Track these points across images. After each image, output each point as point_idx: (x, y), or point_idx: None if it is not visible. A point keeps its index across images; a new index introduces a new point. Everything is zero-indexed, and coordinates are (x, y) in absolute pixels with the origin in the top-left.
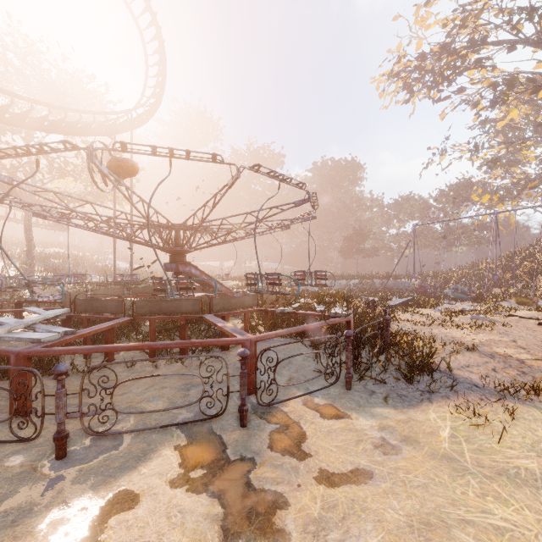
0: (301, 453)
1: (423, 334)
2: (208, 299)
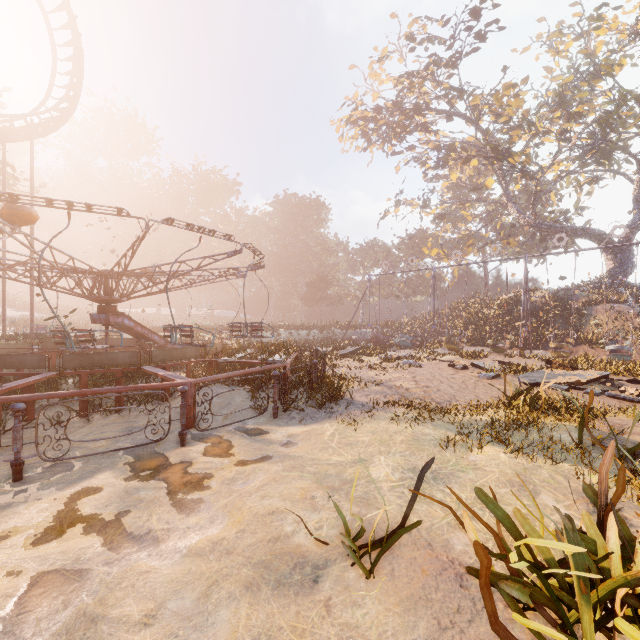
0: (227, 455)
1: (350, 376)
2: (144, 353)
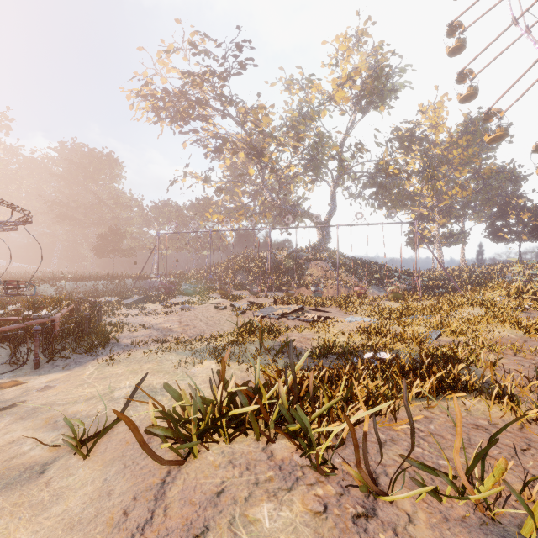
0: None
1: (126, 323)
2: None
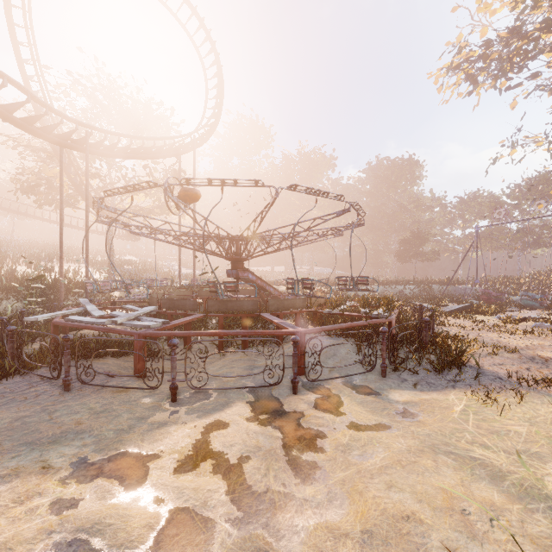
0: (338, 412)
1: (467, 338)
2: (263, 302)
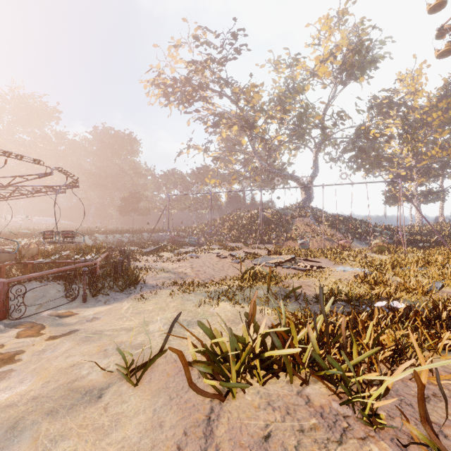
0: (39, 335)
1: (148, 267)
2: None
